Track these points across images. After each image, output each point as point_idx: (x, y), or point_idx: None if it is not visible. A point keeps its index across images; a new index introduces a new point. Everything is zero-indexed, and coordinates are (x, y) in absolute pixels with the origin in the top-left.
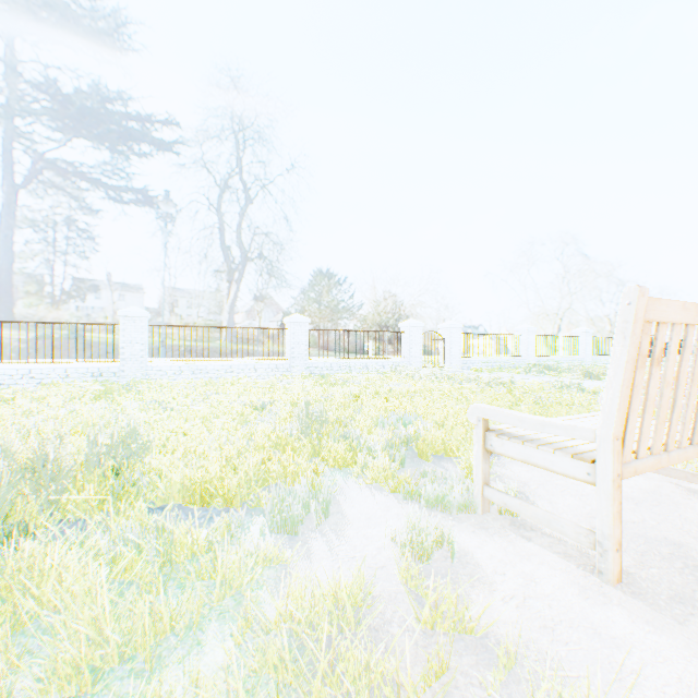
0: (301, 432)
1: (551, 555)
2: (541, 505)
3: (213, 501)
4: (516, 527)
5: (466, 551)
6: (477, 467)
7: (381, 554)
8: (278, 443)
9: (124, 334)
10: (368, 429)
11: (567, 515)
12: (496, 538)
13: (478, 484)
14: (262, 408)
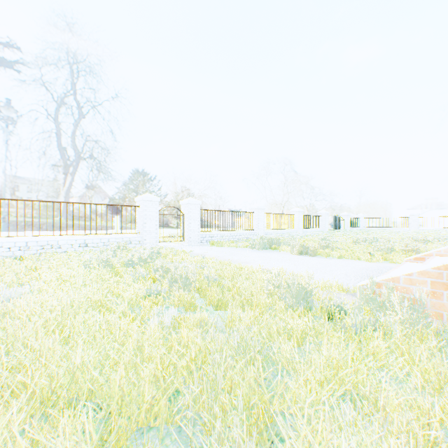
0: None
1: None
2: None
3: None
4: None
5: None
6: None
7: None
8: None
9: None
10: None
11: None
12: None
13: None
14: None
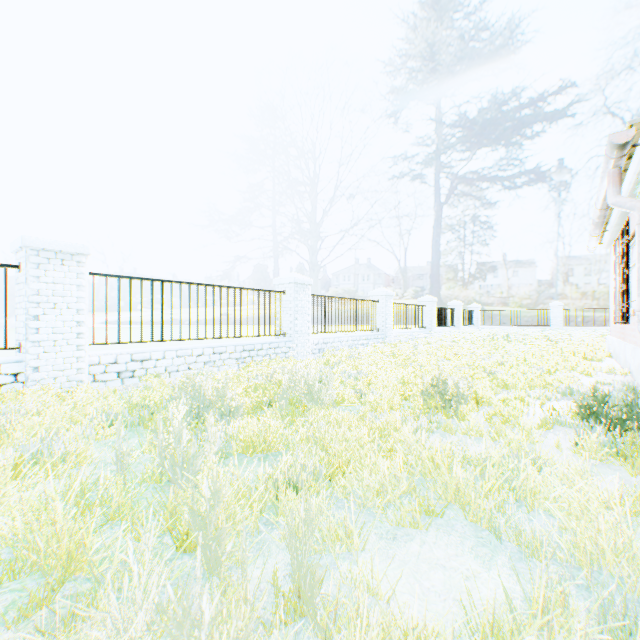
0: None
1: None
2: None
3: None
4: None
5: None
6: None
7: None
8: None
9: (551, 313)
10: None
11: None
12: None
13: None
14: None
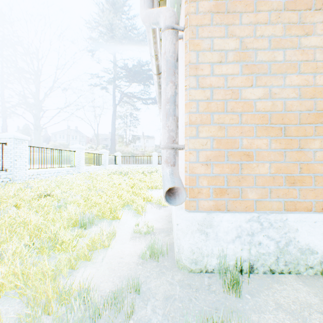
0: None
1: None
2: None
3: None
4: None
5: None
6: None
7: None
8: None
9: (153, 158)
10: None
11: None
12: None
13: None
14: None
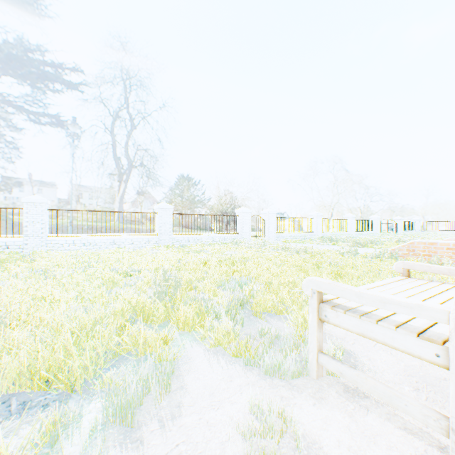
0: (157, 296)
1: (394, 434)
2: (363, 363)
3: (54, 382)
4: (351, 394)
5: (312, 436)
6: (312, 335)
7: (225, 454)
8: (137, 306)
9: (27, 216)
10: (213, 291)
11: (389, 374)
12: (337, 412)
13: (313, 351)
14: (131, 273)
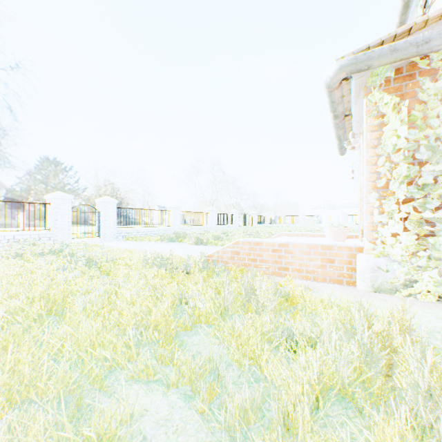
0: None
1: None
2: None
3: None
4: None
5: None
6: None
7: None
8: None
9: None
10: None
11: None
12: None
13: None
14: None
